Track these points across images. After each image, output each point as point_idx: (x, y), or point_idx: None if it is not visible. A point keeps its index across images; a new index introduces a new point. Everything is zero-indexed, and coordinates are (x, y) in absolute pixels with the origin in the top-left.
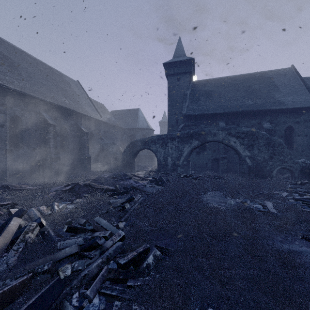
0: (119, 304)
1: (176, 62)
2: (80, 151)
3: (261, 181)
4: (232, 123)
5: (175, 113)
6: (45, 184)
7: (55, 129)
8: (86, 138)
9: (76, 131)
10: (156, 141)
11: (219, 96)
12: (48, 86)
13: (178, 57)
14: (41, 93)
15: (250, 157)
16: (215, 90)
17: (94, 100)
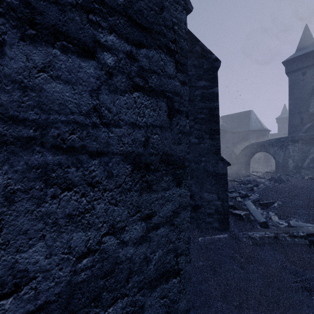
0: (263, 211)
1: (300, 56)
2: None
3: None
4: None
5: (299, 112)
6: None
7: None
8: None
9: None
10: (273, 144)
11: None
12: None
13: (303, 48)
14: None
15: None
16: None
17: None
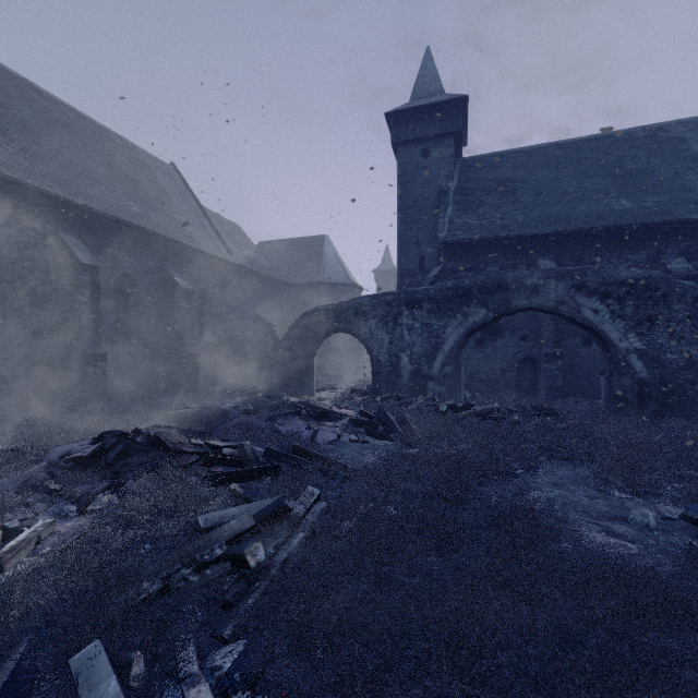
0: None
1: (420, 109)
2: (171, 339)
3: (689, 426)
4: (576, 262)
5: (417, 241)
6: (47, 433)
7: (96, 277)
8: (187, 304)
9: (161, 287)
10: (368, 311)
11: (535, 191)
12: (87, 170)
13: (424, 97)
14: (63, 184)
15: (644, 353)
16: (525, 178)
17: (216, 214)
